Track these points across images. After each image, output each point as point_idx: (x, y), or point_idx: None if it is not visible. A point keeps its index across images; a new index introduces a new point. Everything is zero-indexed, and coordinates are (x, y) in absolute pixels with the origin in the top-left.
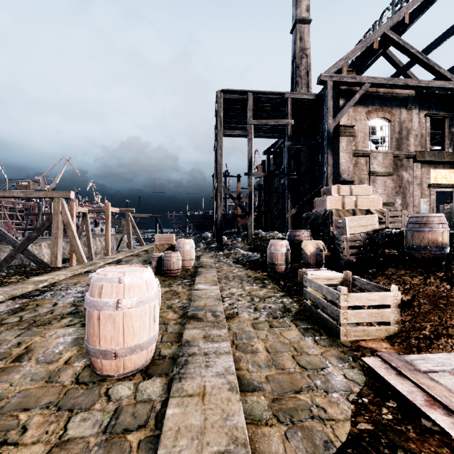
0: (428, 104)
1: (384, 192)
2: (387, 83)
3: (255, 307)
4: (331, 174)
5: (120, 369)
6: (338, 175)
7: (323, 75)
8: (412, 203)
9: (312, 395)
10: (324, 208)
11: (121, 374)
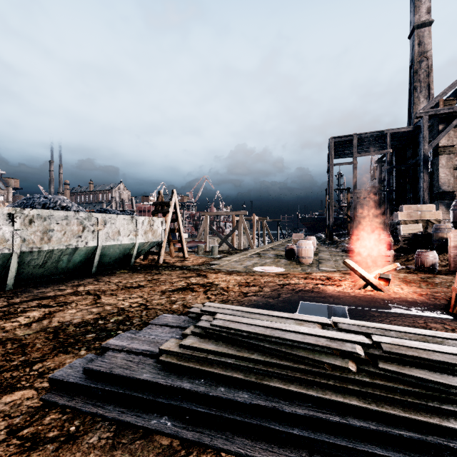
0: None
1: None
2: None
3: None
4: (427, 188)
5: (306, 262)
6: (438, 187)
7: (419, 112)
8: None
9: None
10: (397, 219)
11: (306, 263)
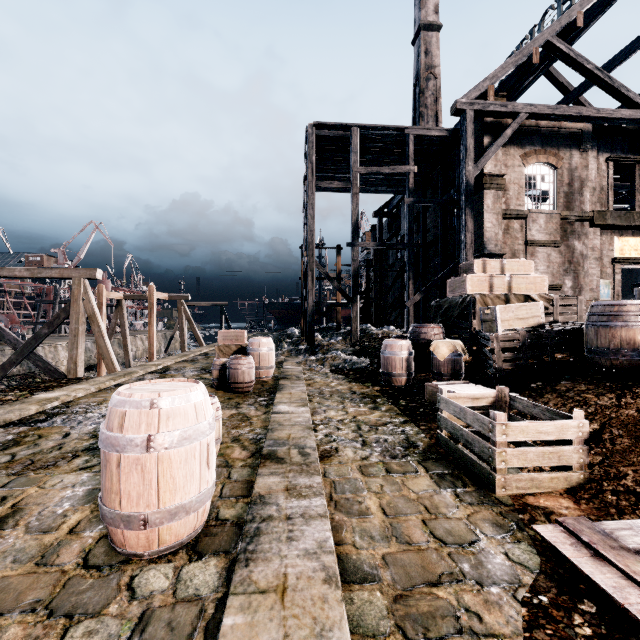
0: (610, 144)
1: (547, 270)
2: (552, 113)
3: (364, 440)
4: (471, 245)
5: (152, 545)
6: (481, 246)
7: (460, 102)
8: (588, 286)
9: (457, 590)
10: (463, 293)
11: (155, 553)
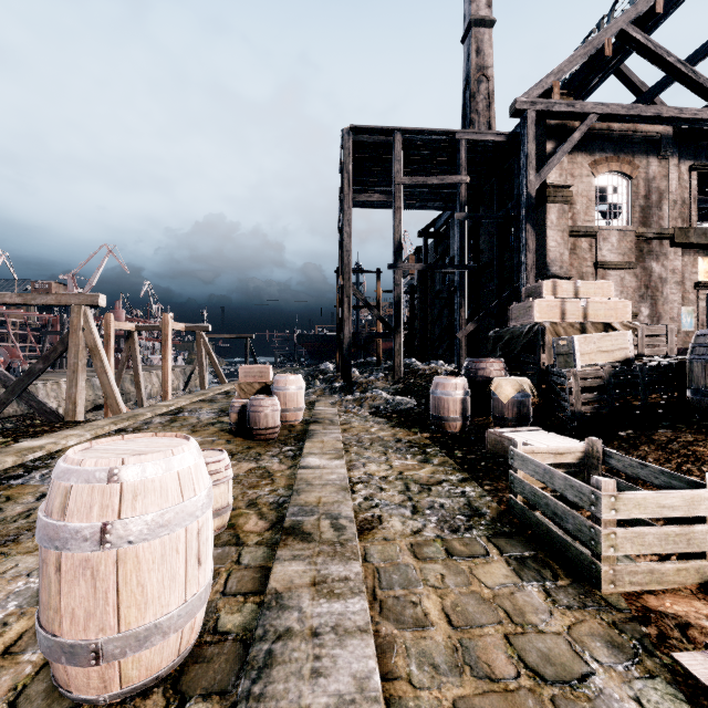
0: (693, 150)
1: (620, 296)
2: (627, 113)
3: (414, 505)
4: (533, 266)
5: (111, 686)
6: (544, 268)
7: (520, 101)
8: (667, 315)
9: None
10: (529, 321)
11: (115, 696)
